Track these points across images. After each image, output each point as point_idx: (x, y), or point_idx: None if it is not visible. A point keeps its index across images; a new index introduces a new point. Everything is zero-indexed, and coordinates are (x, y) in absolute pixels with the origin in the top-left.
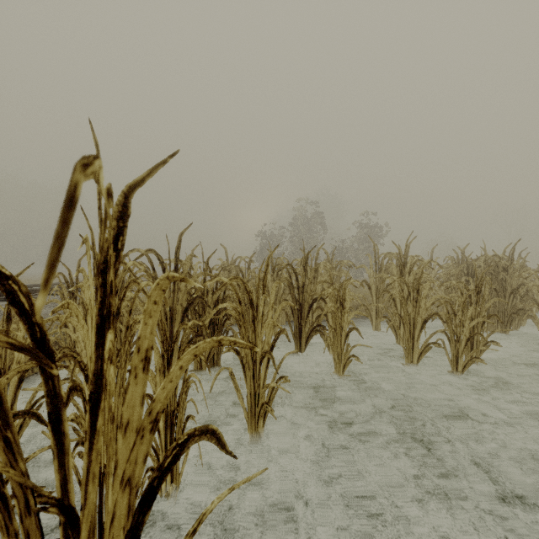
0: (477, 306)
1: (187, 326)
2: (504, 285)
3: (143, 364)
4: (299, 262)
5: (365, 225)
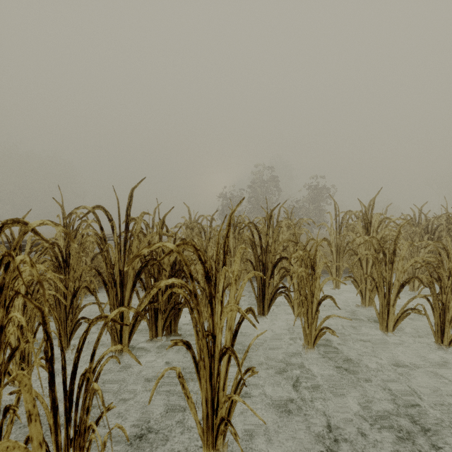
0: None
1: (107, 319)
2: None
3: None
4: (260, 220)
5: (314, 187)
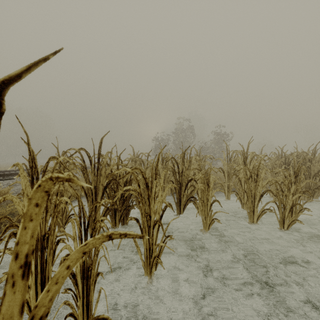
0: (296, 185)
1: (100, 203)
2: (309, 171)
3: (22, 270)
4: (179, 156)
5: (218, 133)
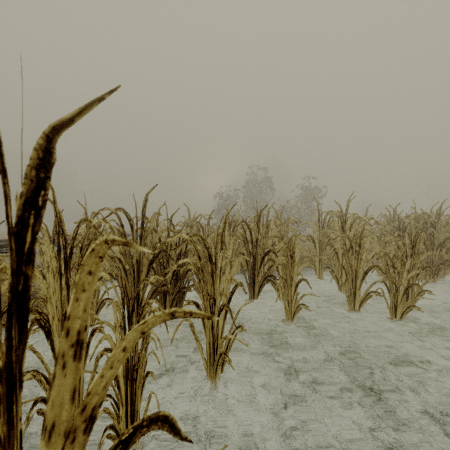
0: (413, 259)
1: (148, 281)
2: (431, 240)
3: (74, 350)
4: (252, 219)
5: (306, 187)
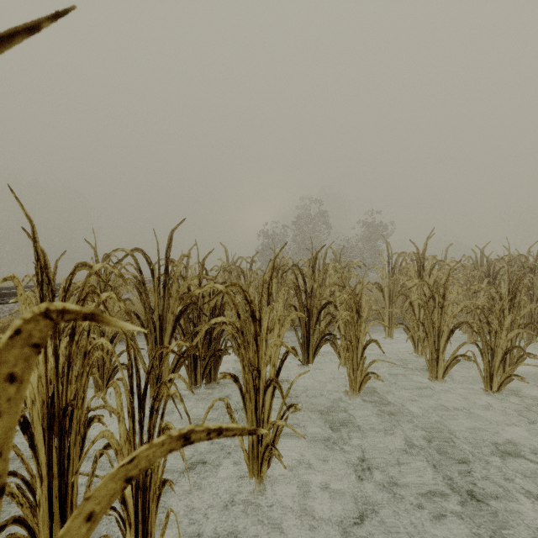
0: (511, 314)
1: (168, 349)
2: (530, 288)
3: None
4: (305, 262)
5: (370, 224)
